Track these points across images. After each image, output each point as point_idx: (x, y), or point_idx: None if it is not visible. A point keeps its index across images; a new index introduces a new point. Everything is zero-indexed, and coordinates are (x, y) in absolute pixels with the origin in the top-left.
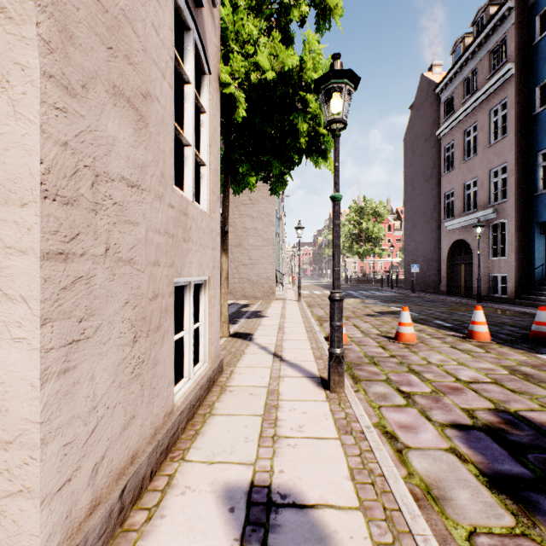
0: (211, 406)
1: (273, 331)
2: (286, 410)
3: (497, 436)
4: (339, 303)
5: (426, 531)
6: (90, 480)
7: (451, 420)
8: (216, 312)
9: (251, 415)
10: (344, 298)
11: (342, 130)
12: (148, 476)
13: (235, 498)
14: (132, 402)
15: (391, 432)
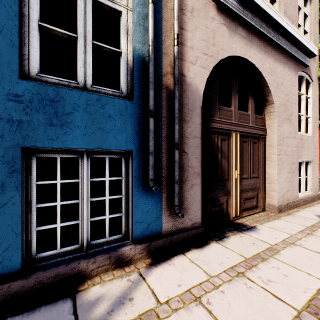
0: (312, 204)
1: None
2: None
3: None
4: None
5: None
6: (282, 196)
7: None
8: (315, 174)
9: None
10: None
11: None
12: (292, 207)
13: None
14: (288, 187)
15: None
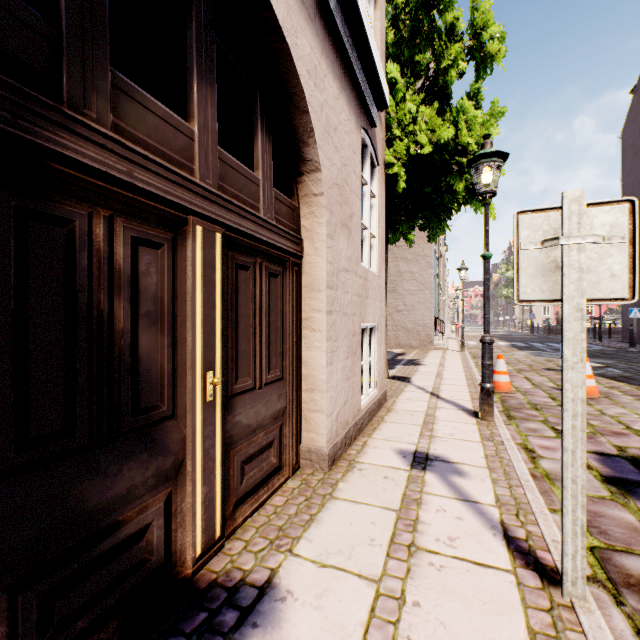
0: (381, 417)
1: (430, 377)
2: (440, 425)
3: (637, 463)
4: (489, 345)
5: (528, 479)
6: (336, 420)
7: (596, 449)
8: (382, 351)
9: (412, 424)
10: (493, 341)
11: (493, 196)
12: (353, 437)
13: (405, 454)
14: (347, 391)
15: (530, 449)
